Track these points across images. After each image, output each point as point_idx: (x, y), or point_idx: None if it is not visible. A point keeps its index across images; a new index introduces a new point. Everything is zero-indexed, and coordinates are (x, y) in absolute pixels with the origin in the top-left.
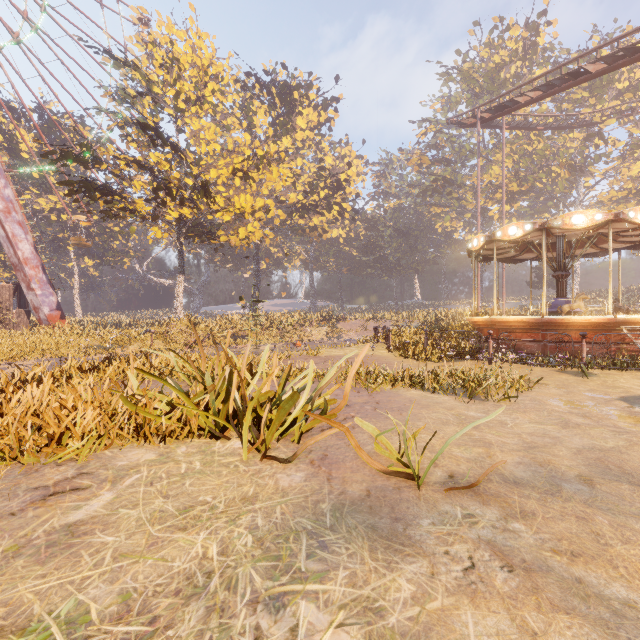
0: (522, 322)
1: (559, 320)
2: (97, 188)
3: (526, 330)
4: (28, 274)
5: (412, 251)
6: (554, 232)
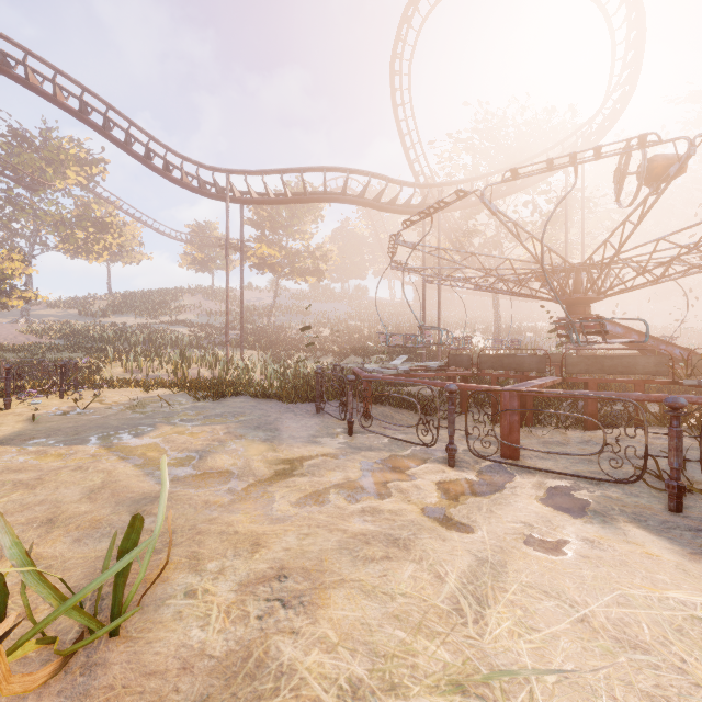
0: None
1: None
2: None
3: None
4: None
5: None
6: None
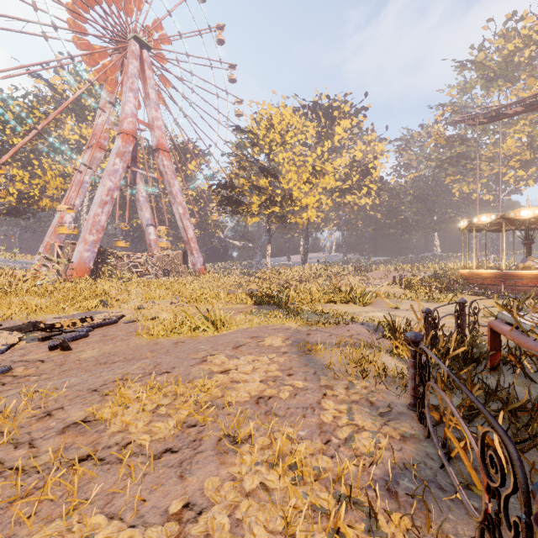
0: (490, 274)
1: (512, 273)
2: (234, 201)
3: (493, 279)
4: (192, 246)
5: (430, 214)
6: (513, 219)
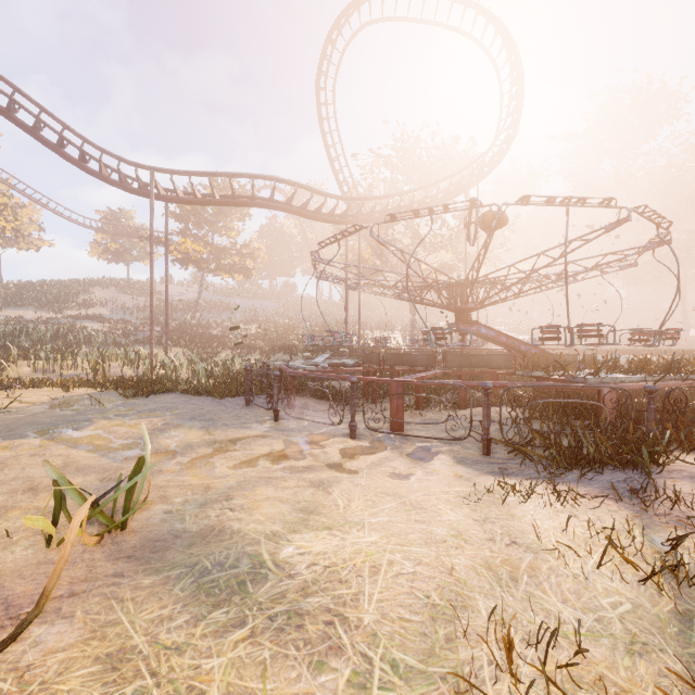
0: None
1: None
2: None
3: None
4: None
5: None
6: None
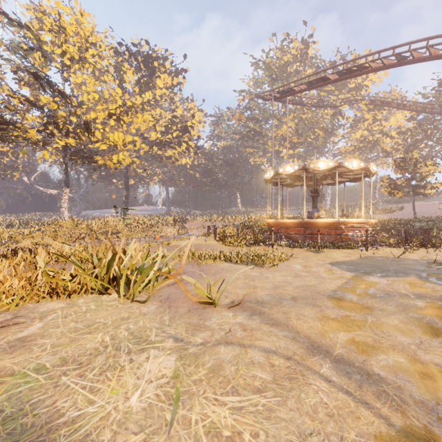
0: (293, 223)
1: (312, 222)
2: None
3: (295, 227)
4: None
5: (235, 176)
6: (310, 171)
